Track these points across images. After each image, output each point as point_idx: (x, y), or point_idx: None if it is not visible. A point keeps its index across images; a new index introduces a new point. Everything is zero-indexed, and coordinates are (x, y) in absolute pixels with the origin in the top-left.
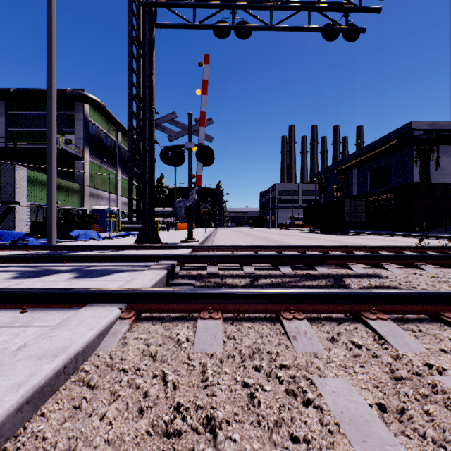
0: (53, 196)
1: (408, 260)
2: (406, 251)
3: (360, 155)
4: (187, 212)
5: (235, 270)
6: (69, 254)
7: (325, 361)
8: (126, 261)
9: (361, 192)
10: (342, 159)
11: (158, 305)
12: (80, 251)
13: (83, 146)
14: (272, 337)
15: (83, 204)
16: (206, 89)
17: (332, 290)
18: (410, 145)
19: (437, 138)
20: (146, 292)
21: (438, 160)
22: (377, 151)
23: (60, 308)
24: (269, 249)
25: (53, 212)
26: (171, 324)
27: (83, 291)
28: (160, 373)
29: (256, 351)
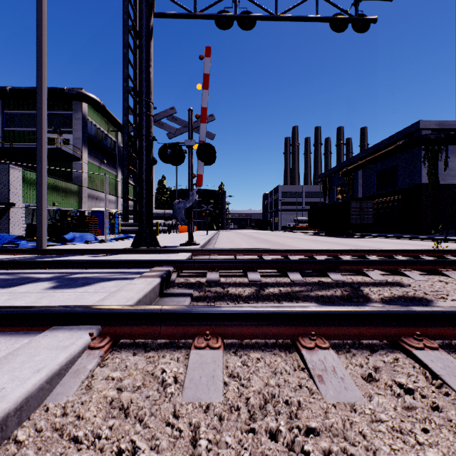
0: (44, 196)
1: (430, 266)
2: (422, 255)
3: (366, 156)
4: (187, 213)
5: (239, 278)
6: (57, 258)
7: (370, 420)
8: (117, 267)
9: (366, 193)
10: (347, 160)
11: (141, 328)
12: (70, 256)
13: (81, 146)
14: (289, 375)
15: (81, 206)
16: (208, 84)
17: (363, 308)
18: (418, 145)
19: (446, 138)
20: (126, 312)
21: (447, 160)
22: (383, 151)
23: (15, 332)
24: (275, 252)
25: (43, 213)
26: (156, 355)
27: (45, 310)
28: (128, 446)
29: (270, 401)
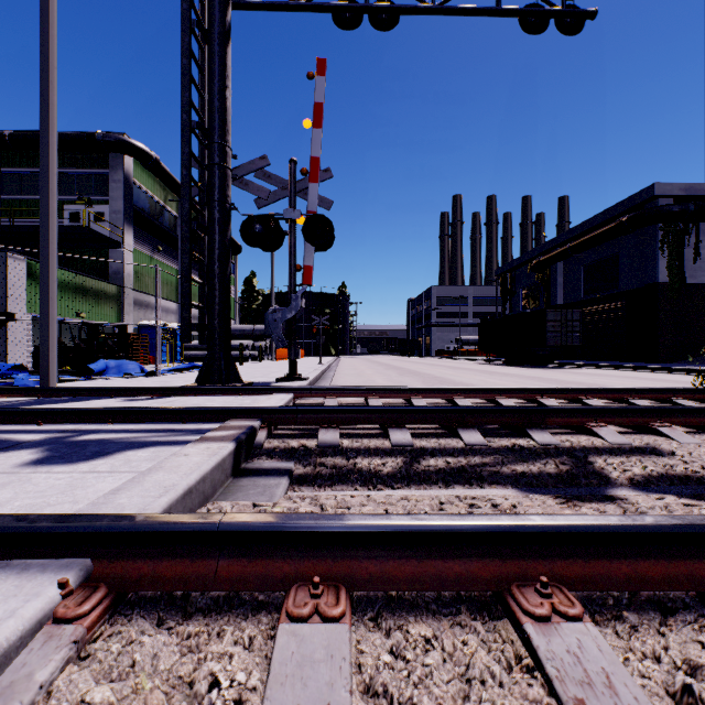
0: (52, 300)
1: (702, 417)
2: (676, 397)
3: (569, 239)
4: (287, 329)
5: (374, 439)
6: (67, 403)
7: None
8: (163, 419)
9: (570, 298)
10: (539, 246)
11: (176, 563)
12: (91, 399)
13: (123, 224)
14: (506, 697)
15: (123, 318)
16: (321, 119)
17: (642, 521)
18: (653, 222)
19: (697, 210)
20: (145, 530)
21: (698, 246)
22: (598, 232)
23: None
24: (432, 393)
25: (50, 328)
26: (204, 630)
27: None
28: None
29: None
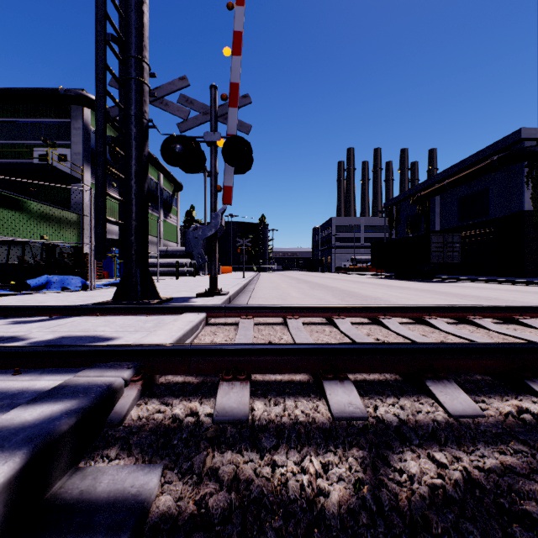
0: None
1: None
2: None
3: (446, 177)
4: (207, 246)
5: (302, 401)
6: None
7: None
8: None
9: (446, 225)
10: (420, 183)
11: None
12: None
13: (82, 163)
14: None
15: (82, 241)
16: (240, 47)
17: None
18: (520, 160)
19: None
20: None
21: None
22: (471, 170)
23: None
24: (355, 312)
25: None
26: None
27: None
28: None
29: None
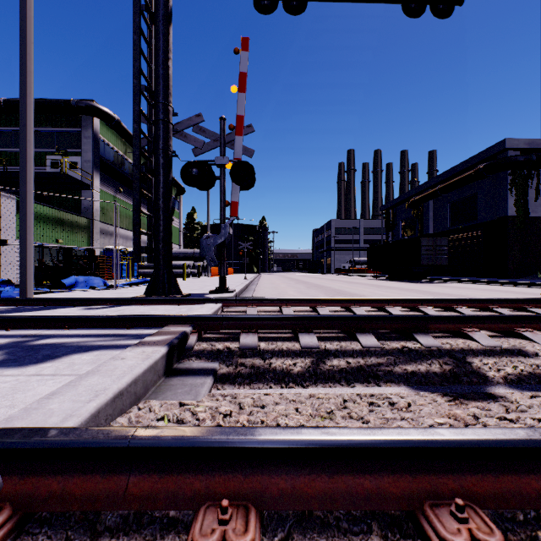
0: (29, 228)
1: None
2: (530, 306)
3: (438, 183)
4: (218, 252)
5: (286, 342)
6: (37, 311)
7: None
8: (111, 325)
9: (439, 228)
10: (415, 188)
11: (87, 480)
12: (58, 308)
13: (92, 170)
14: None
15: (92, 244)
16: (245, 85)
17: None
18: (504, 169)
19: (538, 160)
20: (55, 446)
21: (539, 188)
22: (460, 177)
23: None
24: (333, 303)
25: (28, 251)
26: None
27: None
28: None
29: None
